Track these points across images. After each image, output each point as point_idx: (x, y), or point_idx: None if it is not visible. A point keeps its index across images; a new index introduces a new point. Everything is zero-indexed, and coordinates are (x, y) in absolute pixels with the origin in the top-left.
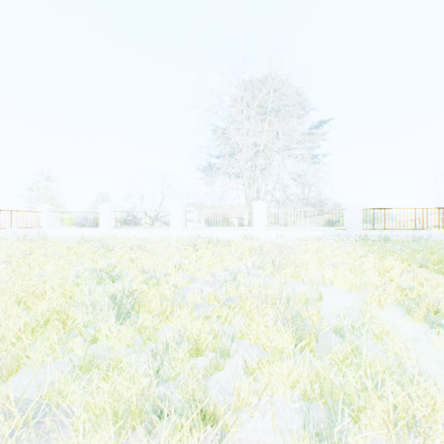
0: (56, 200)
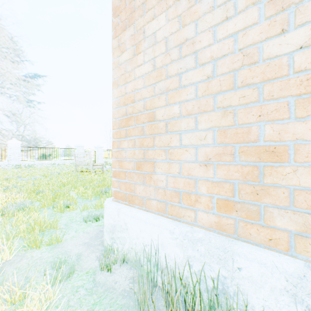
0: None
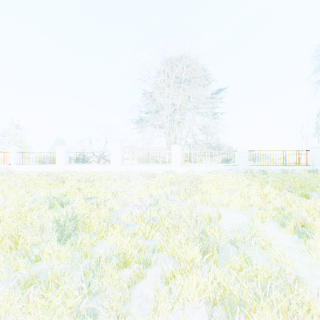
0: (23, 143)
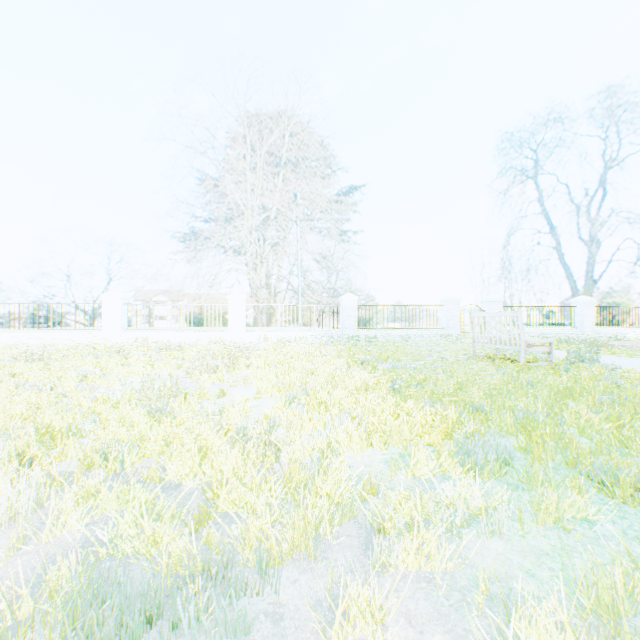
0: None
